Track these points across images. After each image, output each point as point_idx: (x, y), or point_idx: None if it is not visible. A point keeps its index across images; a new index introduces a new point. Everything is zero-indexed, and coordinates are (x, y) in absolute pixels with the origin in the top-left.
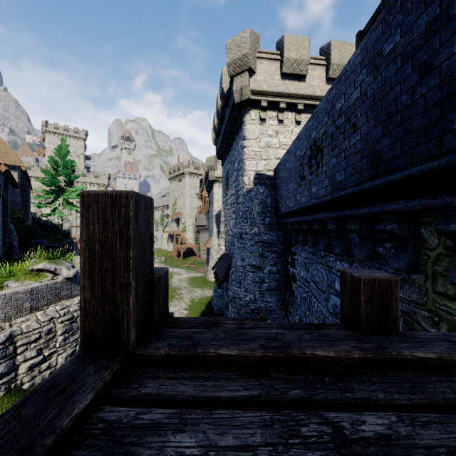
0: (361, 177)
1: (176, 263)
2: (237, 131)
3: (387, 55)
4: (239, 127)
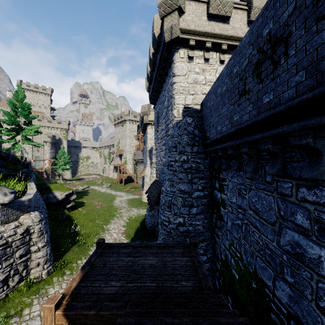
0: None
1: (119, 188)
2: (167, 72)
3: None
4: (169, 67)
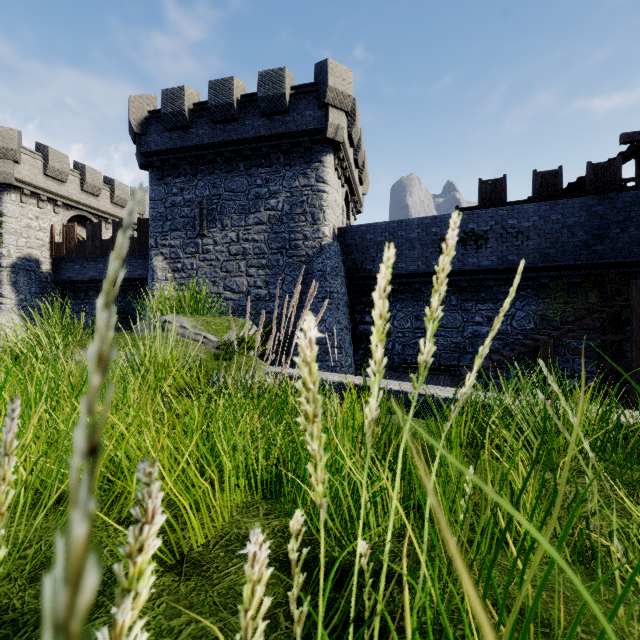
0: (534, 261)
1: None
2: (291, 162)
3: (553, 220)
4: (307, 162)
